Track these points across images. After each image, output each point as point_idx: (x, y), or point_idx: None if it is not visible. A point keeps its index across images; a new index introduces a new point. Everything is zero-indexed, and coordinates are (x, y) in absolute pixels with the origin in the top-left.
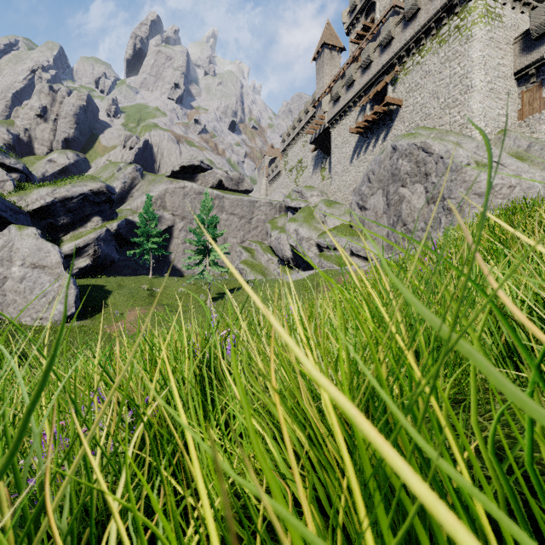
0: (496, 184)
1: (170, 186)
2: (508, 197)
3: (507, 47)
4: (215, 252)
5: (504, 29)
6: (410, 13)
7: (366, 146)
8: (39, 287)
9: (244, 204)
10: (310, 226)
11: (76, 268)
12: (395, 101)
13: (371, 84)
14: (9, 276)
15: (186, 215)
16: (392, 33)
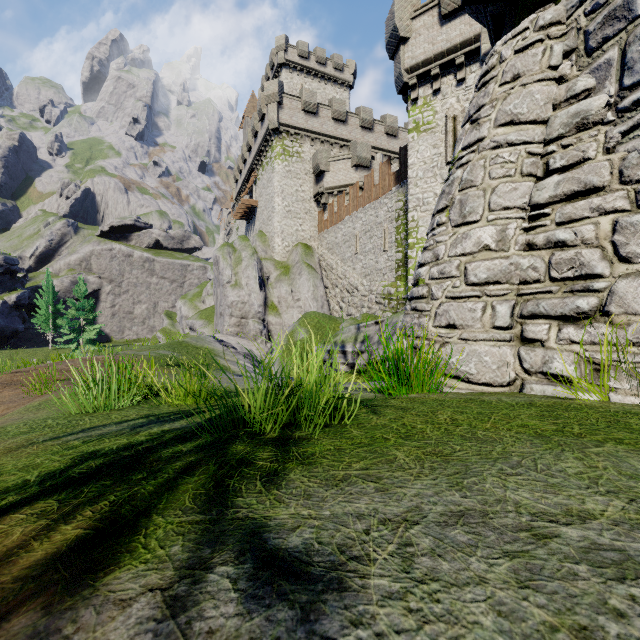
0: (234, 301)
1: (97, 248)
2: (243, 310)
3: (307, 176)
4: (89, 332)
5: (303, 162)
6: (253, 132)
7: (248, 231)
8: None
9: (176, 268)
10: (192, 304)
11: None
12: (250, 202)
13: (249, 178)
14: None
15: (115, 278)
16: (250, 142)
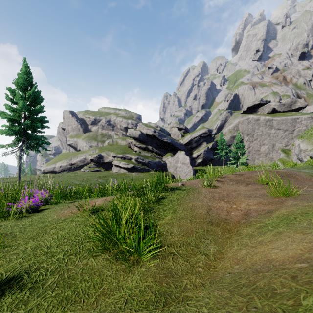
0: None
1: (241, 119)
2: None
3: None
4: (242, 159)
5: None
6: None
7: None
8: (184, 170)
9: (287, 122)
10: (309, 141)
11: (197, 162)
12: None
13: None
14: (177, 166)
15: (249, 133)
16: None
